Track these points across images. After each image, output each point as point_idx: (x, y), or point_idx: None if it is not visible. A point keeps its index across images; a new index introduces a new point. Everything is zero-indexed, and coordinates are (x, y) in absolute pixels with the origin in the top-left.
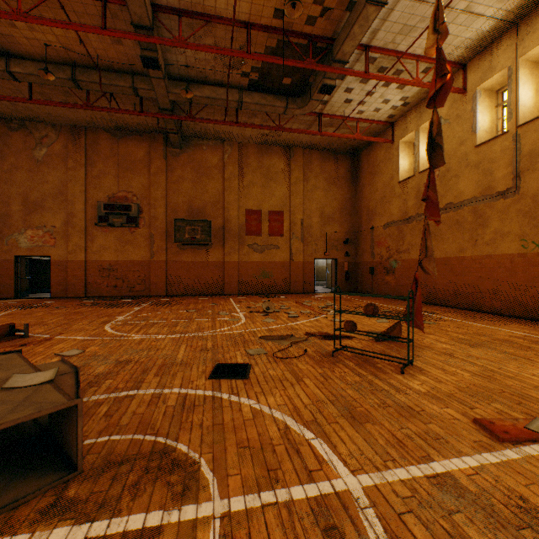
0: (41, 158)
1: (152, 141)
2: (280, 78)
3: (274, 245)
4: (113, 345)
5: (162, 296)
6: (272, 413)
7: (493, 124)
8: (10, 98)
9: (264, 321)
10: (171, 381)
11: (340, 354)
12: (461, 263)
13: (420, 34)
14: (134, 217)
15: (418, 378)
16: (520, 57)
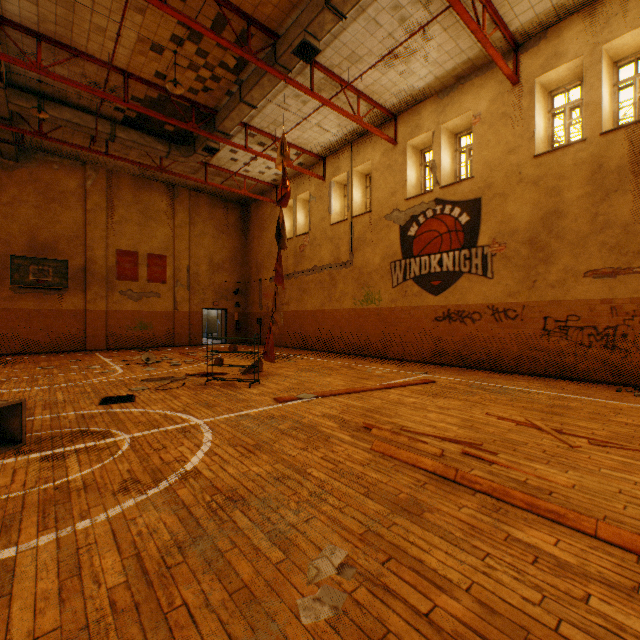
0: None
1: None
2: (162, 124)
3: (156, 293)
4: None
5: None
6: (156, 411)
7: (342, 209)
8: None
9: (145, 370)
10: (63, 410)
11: (212, 383)
12: (323, 315)
13: (287, 133)
14: None
15: (259, 388)
16: (353, 168)
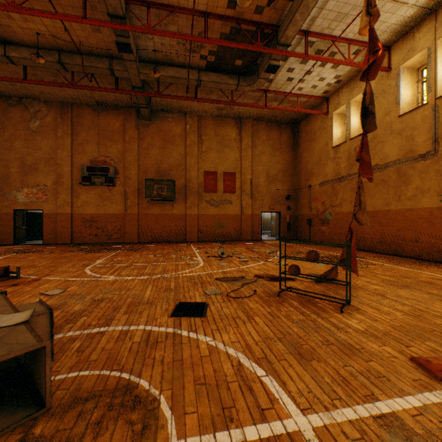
0: (35, 129)
1: (126, 115)
2: (232, 60)
3: (228, 200)
4: (90, 285)
5: (135, 242)
6: (226, 349)
7: (414, 97)
8: (8, 78)
9: (219, 264)
10: (138, 318)
11: (285, 294)
12: (387, 215)
13: (352, 20)
14: (111, 178)
15: (356, 317)
16: (438, 39)
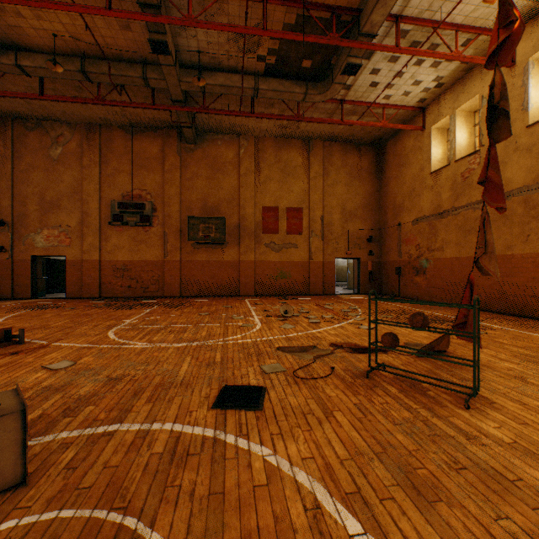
0: (57, 157)
1: (165, 137)
2: (299, 61)
3: (293, 244)
4: (109, 356)
5: (176, 296)
6: (294, 474)
7: None
8: (22, 94)
9: (282, 327)
10: (165, 410)
11: (377, 374)
12: (509, 262)
13: None
14: (148, 216)
15: (492, 417)
16: None
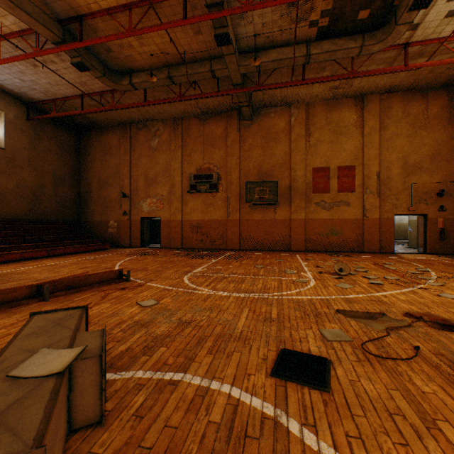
0: (155, 146)
1: (228, 119)
2: (354, 14)
3: (344, 201)
4: (182, 299)
5: (236, 249)
6: None
7: None
8: (134, 104)
9: (338, 286)
10: (223, 366)
11: None
12: None
13: None
14: (214, 184)
15: None
16: None
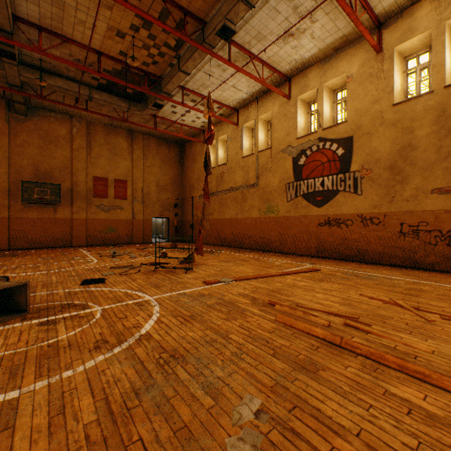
0: None
1: None
2: (124, 88)
3: (120, 206)
4: None
5: (5, 250)
6: (120, 290)
7: (251, 146)
8: None
9: (113, 260)
10: (56, 288)
11: (159, 270)
12: (237, 221)
13: (211, 92)
14: None
15: (192, 274)
16: (259, 117)
